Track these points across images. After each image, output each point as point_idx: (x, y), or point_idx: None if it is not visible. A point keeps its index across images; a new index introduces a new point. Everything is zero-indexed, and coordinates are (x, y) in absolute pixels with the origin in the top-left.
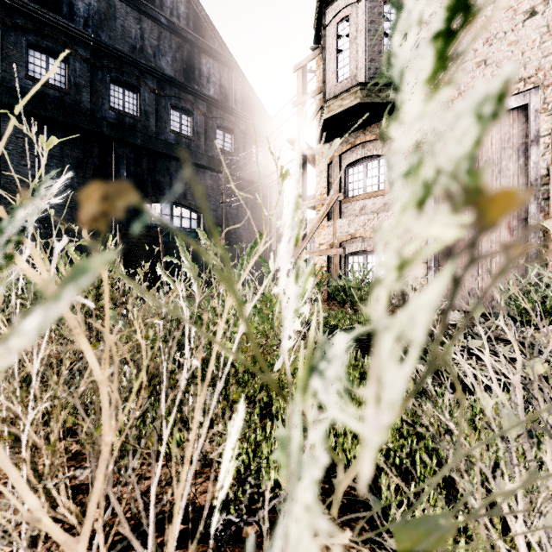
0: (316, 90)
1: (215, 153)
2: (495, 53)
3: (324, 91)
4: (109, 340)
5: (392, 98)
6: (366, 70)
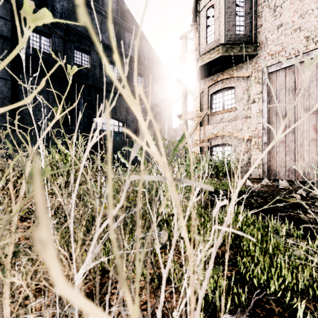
0: (194, 50)
1: (132, 88)
2: (306, 22)
3: (199, 50)
4: (193, 216)
5: (241, 52)
6: (224, 36)
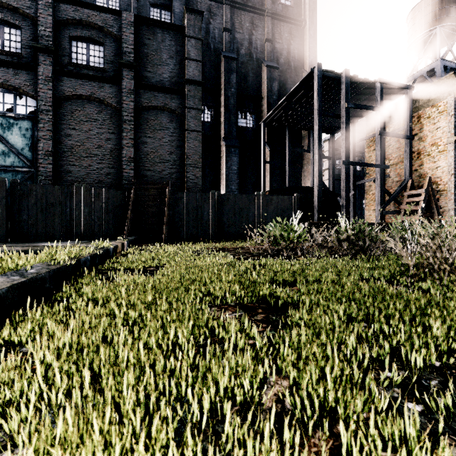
0: None
1: None
2: None
3: None
4: None
5: None
6: None
